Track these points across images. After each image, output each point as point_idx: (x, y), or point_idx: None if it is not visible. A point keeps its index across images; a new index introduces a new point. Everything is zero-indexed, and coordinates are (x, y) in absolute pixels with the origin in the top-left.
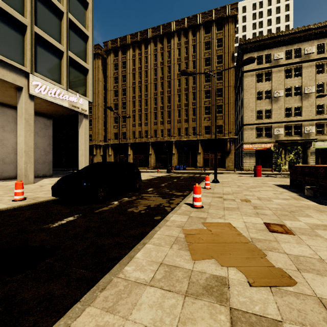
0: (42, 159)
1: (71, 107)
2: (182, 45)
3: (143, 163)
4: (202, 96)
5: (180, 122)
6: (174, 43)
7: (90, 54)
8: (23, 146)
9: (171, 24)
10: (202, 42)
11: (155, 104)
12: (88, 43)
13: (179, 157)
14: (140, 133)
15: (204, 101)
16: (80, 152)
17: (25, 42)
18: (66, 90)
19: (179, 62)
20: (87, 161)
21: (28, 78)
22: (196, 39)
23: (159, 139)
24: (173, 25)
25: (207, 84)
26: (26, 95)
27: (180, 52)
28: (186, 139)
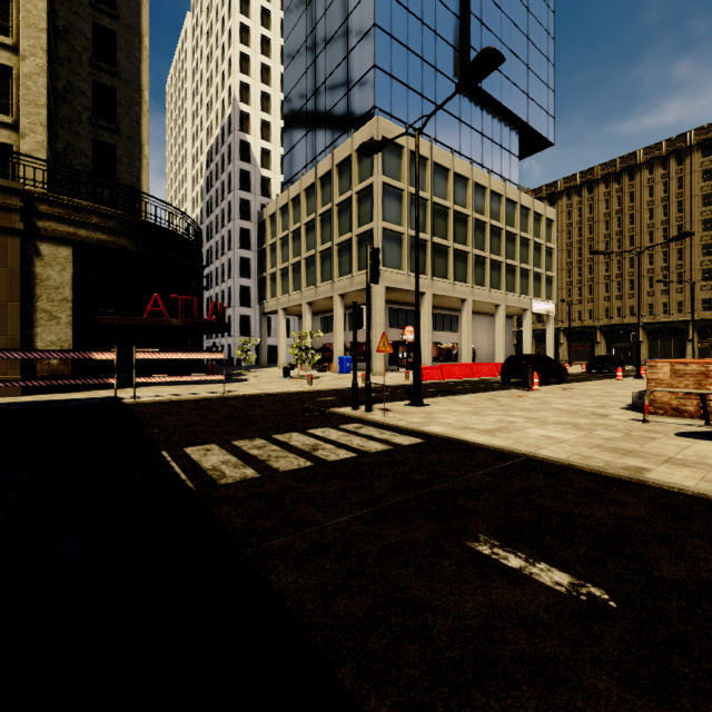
0: (507, 353)
1: (546, 313)
2: (657, 180)
3: (584, 355)
4: (696, 253)
5: (653, 295)
6: (641, 179)
7: (555, 263)
8: (528, 346)
9: (636, 155)
10: (696, 171)
11: (606, 272)
12: (554, 254)
13: (651, 347)
14: (580, 314)
15: (700, 261)
16: (548, 347)
17: (529, 280)
18: (544, 301)
19: (651, 206)
20: (552, 354)
21: (531, 303)
22: (684, 169)
23: (614, 321)
24: (639, 156)
25: (707, 234)
26: (530, 313)
27: (652, 191)
28: (664, 321)
